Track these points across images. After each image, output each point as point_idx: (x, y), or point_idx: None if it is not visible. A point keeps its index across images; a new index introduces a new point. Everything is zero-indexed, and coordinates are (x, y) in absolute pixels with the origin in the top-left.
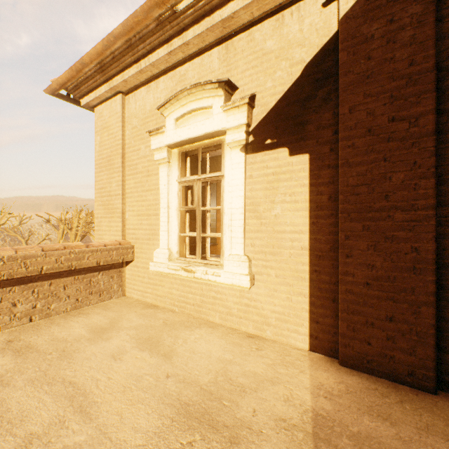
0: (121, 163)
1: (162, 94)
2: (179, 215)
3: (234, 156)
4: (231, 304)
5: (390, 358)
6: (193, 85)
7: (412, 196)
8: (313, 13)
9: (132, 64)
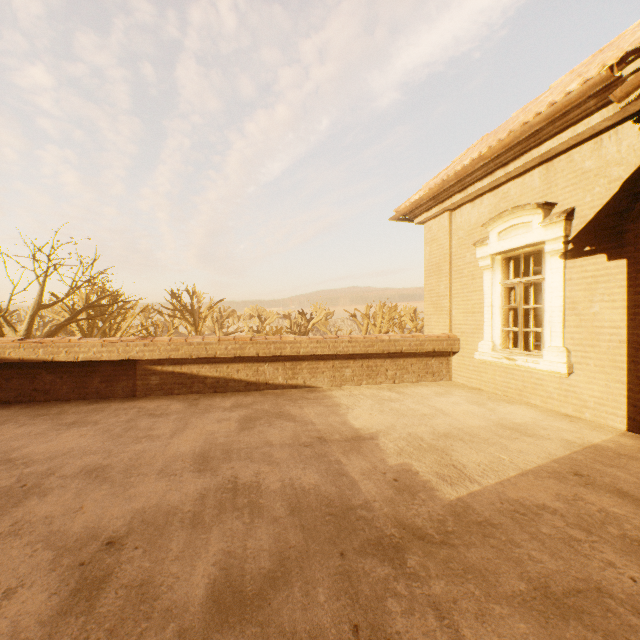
0: (448, 269)
1: (485, 209)
2: (501, 312)
3: (553, 262)
4: (550, 389)
5: None
6: (513, 208)
7: None
8: (630, 136)
9: (460, 192)
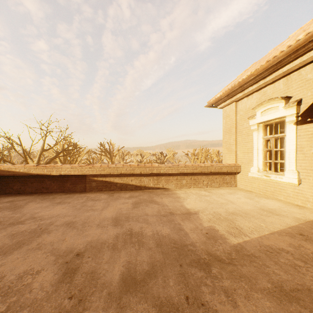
0: (234, 131)
1: (254, 100)
2: (262, 152)
3: (290, 127)
4: (289, 192)
5: None
6: (269, 99)
7: None
8: None
9: (241, 92)
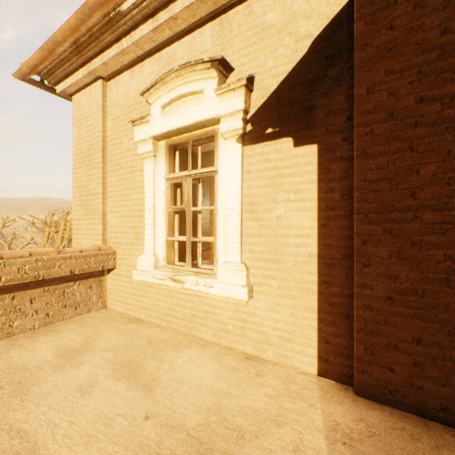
0: (101, 158)
1: (147, 79)
2: (166, 216)
3: (229, 148)
4: (225, 319)
5: (418, 389)
6: (181, 66)
7: (446, 192)
8: None
9: (113, 44)
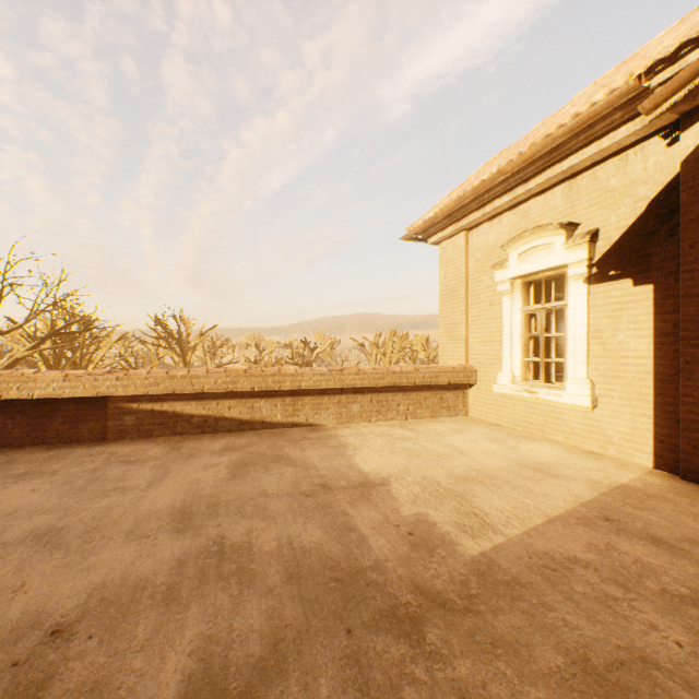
0: (464, 294)
1: (504, 229)
2: (521, 341)
3: (576, 288)
4: (573, 424)
5: None
6: (534, 228)
7: None
8: (657, 153)
9: (477, 209)
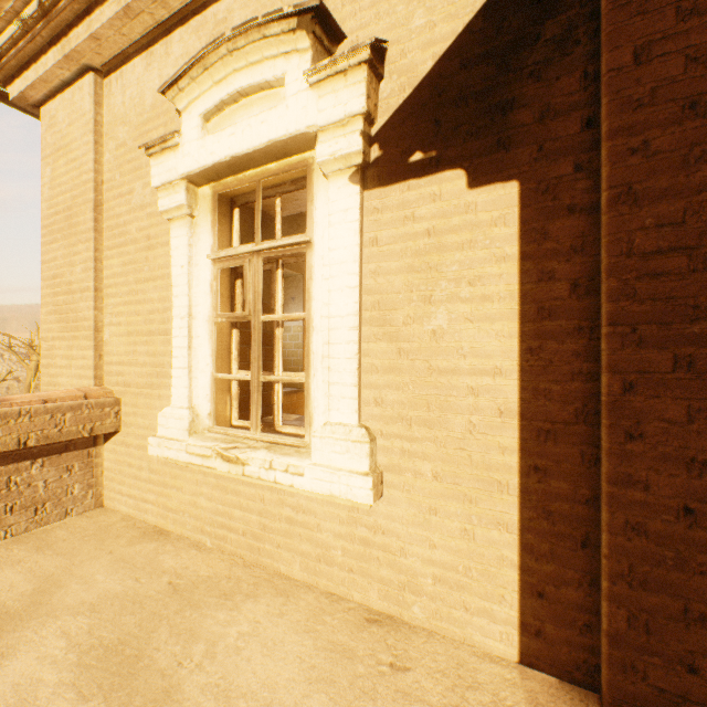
0: (91, 222)
1: (177, 67)
2: (213, 332)
3: (336, 195)
4: (328, 537)
5: None
6: (239, 28)
7: None
8: None
9: None
